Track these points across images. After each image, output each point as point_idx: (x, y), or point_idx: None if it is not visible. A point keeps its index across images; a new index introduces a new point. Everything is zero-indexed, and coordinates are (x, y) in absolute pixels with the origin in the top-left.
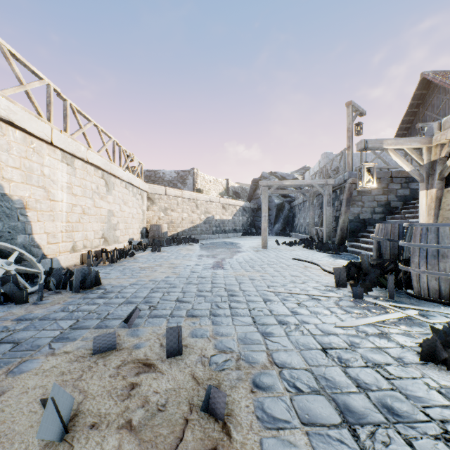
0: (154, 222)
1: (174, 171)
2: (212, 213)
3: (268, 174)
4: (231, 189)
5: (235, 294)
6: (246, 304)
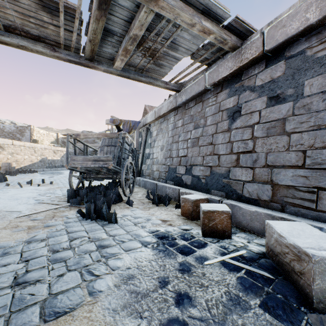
0: (4, 161)
1: (13, 126)
2: (46, 155)
3: (87, 132)
4: (61, 139)
5: (57, 180)
6: (59, 180)
